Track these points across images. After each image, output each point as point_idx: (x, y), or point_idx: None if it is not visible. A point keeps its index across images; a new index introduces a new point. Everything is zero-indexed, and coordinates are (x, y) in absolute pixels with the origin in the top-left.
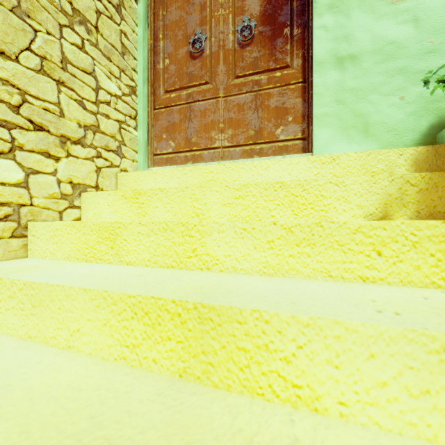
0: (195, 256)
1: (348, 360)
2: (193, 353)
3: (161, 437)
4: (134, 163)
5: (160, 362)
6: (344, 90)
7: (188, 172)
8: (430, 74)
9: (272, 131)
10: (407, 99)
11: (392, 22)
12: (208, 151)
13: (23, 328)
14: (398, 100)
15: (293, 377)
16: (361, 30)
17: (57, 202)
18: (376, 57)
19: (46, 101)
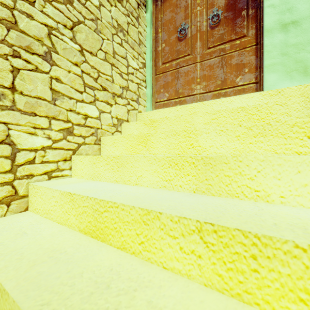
0: (192, 147)
1: (285, 175)
2: (201, 180)
3: (193, 202)
4: (145, 108)
5: (183, 186)
6: (287, 45)
7: (179, 109)
8: None
9: (233, 80)
10: None
11: None
12: (190, 97)
13: (113, 178)
14: None
15: (255, 186)
16: (301, 2)
17: (111, 128)
18: None
19: (107, 75)
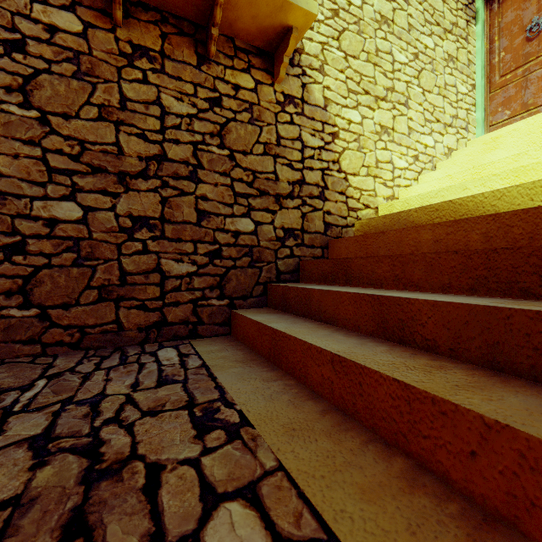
0: None
1: None
2: None
3: None
4: (474, 136)
5: None
6: None
7: (529, 121)
8: None
9: None
10: None
11: None
12: None
13: None
14: None
15: None
16: None
17: (442, 157)
18: None
19: (439, 108)
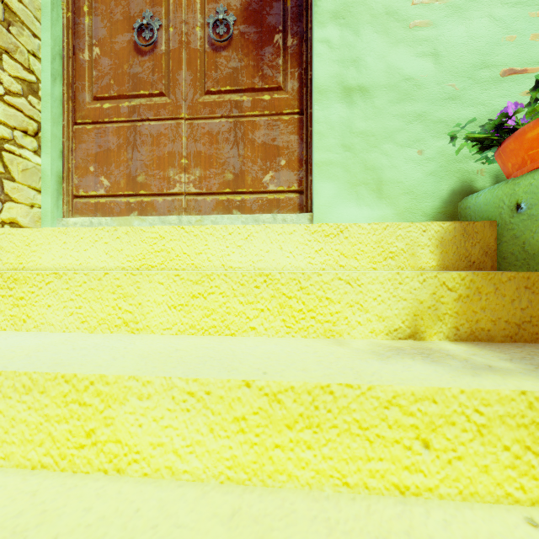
0: (91, 444)
1: None
2: None
3: None
4: (34, 210)
5: None
6: (353, 132)
7: (122, 236)
8: (451, 125)
9: (258, 177)
10: (426, 154)
11: (409, 52)
12: (164, 198)
13: None
14: (416, 154)
15: None
16: (373, 55)
17: None
18: (391, 94)
19: None
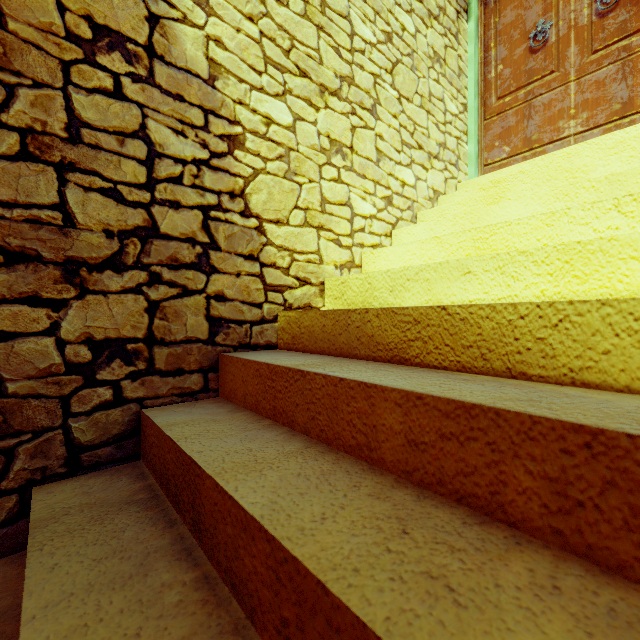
0: None
1: None
2: None
3: None
4: (466, 177)
5: None
6: None
7: (538, 162)
8: None
9: None
10: None
11: None
12: (554, 143)
13: None
14: None
15: None
16: None
17: (426, 203)
18: None
19: (422, 128)
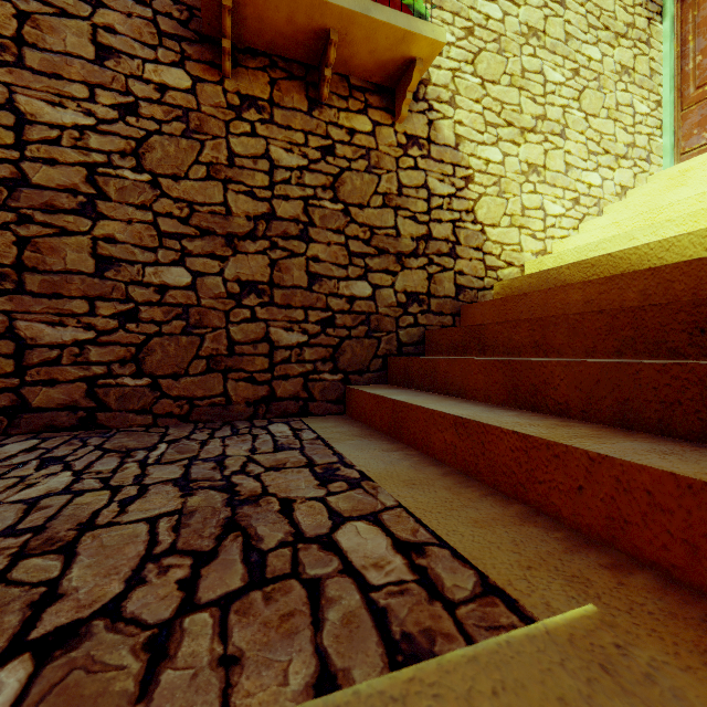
0: None
1: None
2: None
3: None
4: (659, 168)
5: None
6: None
7: None
8: None
9: None
10: None
11: None
12: None
13: None
14: None
15: None
16: None
17: (613, 198)
18: None
19: (609, 135)
